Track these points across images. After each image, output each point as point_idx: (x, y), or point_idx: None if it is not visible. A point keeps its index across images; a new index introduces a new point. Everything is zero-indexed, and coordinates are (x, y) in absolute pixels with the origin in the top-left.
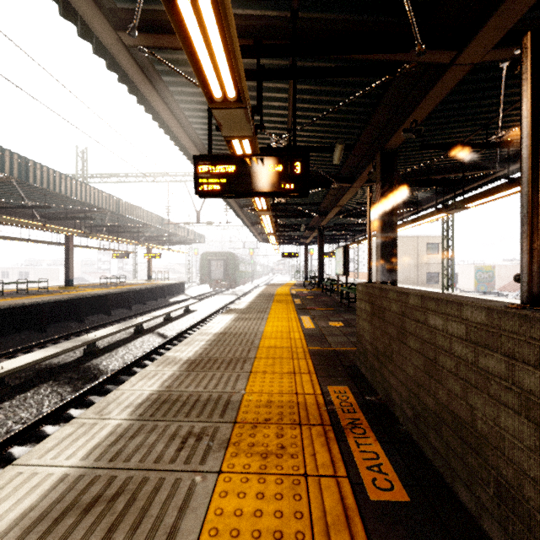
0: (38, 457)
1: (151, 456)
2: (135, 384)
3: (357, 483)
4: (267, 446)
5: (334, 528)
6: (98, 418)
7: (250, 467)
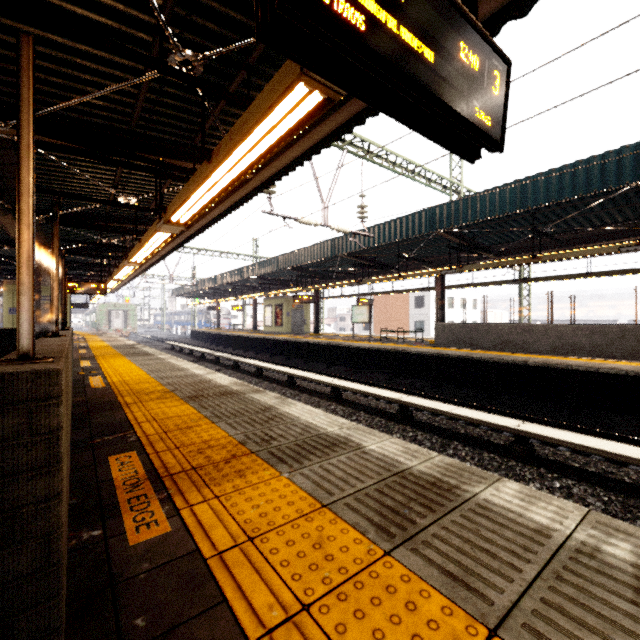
0: (325, 416)
1: (276, 429)
2: (396, 444)
3: (142, 454)
4: (212, 450)
5: (158, 440)
6: (347, 427)
7: (215, 441)
